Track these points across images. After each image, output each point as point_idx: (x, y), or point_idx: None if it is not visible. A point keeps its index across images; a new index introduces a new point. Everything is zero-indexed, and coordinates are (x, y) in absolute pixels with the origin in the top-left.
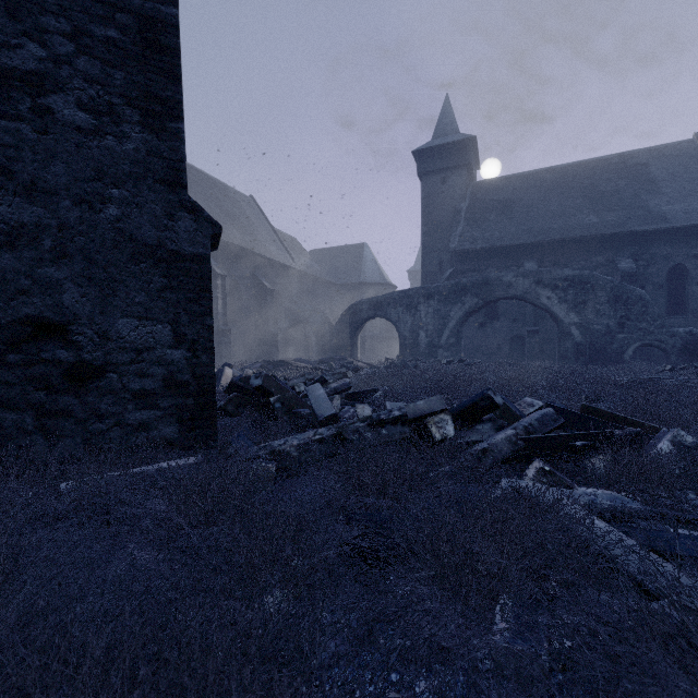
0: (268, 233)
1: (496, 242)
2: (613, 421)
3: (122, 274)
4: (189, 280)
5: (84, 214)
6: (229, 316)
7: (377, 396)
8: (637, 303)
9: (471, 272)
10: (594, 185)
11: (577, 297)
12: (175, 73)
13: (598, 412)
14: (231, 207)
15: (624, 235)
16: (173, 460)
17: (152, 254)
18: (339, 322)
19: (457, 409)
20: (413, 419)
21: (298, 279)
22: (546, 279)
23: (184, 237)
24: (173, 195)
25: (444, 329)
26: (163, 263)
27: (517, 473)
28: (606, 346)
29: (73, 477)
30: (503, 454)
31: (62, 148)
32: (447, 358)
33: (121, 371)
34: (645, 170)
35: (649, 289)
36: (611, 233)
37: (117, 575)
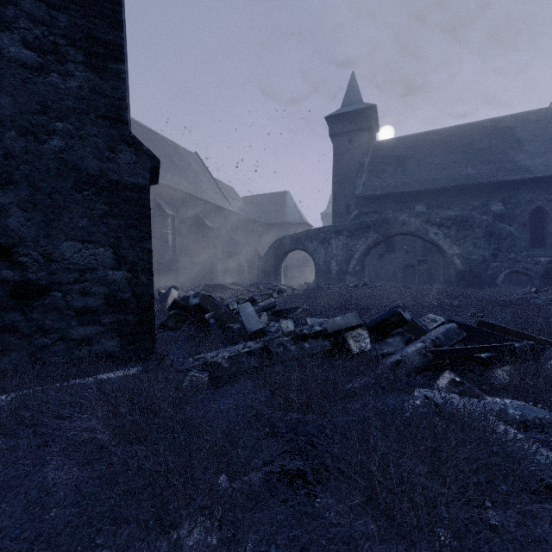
0: (210, 183)
1: (393, 189)
2: (507, 335)
3: (66, 200)
4: (129, 208)
5: (29, 144)
6: (178, 249)
7: (298, 313)
8: (507, 238)
9: (373, 213)
10: (471, 144)
11: (458, 233)
12: (116, 19)
13: (493, 327)
14: (180, 161)
15: (495, 183)
16: (104, 375)
17: (94, 183)
18: (267, 253)
19: (370, 324)
20: (332, 333)
21: (233, 219)
22: (434, 219)
23: (125, 168)
24: (115, 130)
25: (351, 259)
26: (104, 191)
27: (431, 385)
28: (482, 272)
29: (10, 390)
30: (414, 365)
31: (8, 83)
32: (354, 282)
33: (65, 290)
34: (511, 132)
35: (515, 227)
36: (485, 182)
37: (0, 523)
